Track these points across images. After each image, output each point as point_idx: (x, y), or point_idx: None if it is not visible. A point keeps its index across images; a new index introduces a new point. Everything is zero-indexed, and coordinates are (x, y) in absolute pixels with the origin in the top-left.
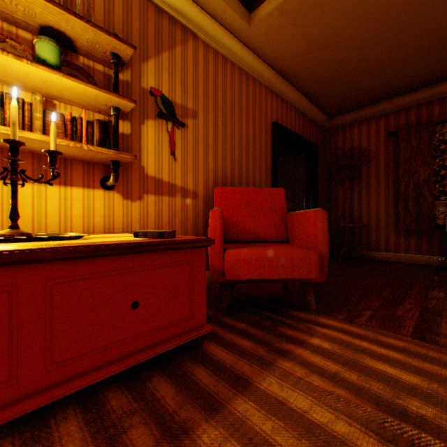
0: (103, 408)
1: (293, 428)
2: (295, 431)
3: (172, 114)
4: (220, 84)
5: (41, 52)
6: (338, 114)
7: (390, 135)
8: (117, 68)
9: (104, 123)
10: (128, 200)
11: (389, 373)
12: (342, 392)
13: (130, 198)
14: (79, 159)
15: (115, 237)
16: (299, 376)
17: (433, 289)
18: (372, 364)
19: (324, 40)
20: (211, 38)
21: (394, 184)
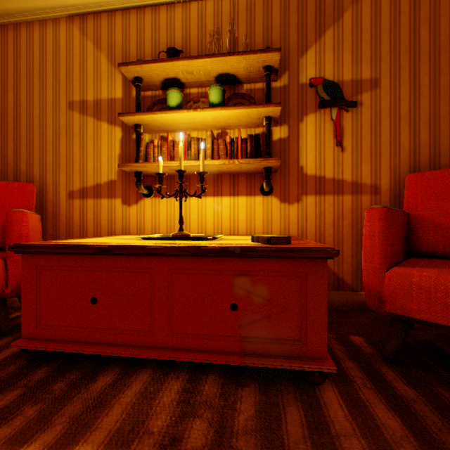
0: (197, 386)
1: None
2: None
3: (337, 97)
4: (423, 18)
5: (210, 98)
6: None
7: None
8: (268, 79)
9: (255, 136)
10: (284, 203)
11: None
12: None
13: (286, 201)
14: (241, 172)
15: (247, 239)
16: None
17: None
18: None
19: None
20: None
21: None
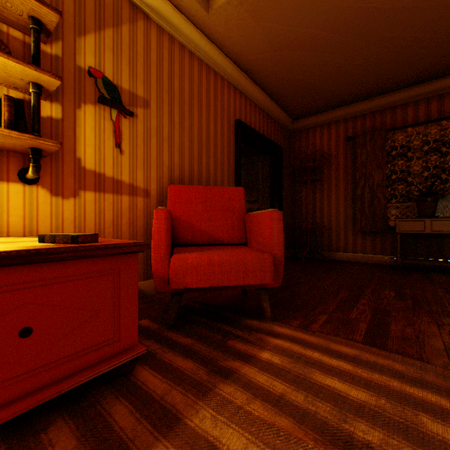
0: None
1: None
2: None
3: (118, 100)
4: (177, 73)
5: None
6: (302, 117)
7: (348, 140)
8: (38, 36)
9: (17, 101)
10: (58, 197)
11: (338, 389)
12: (285, 421)
13: (61, 194)
14: None
15: (20, 241)
16: (239, 404)
17: (385, 288)
18: (321, 379)
19: (285, 37)
20: (165, 22)
21: (352, 187)
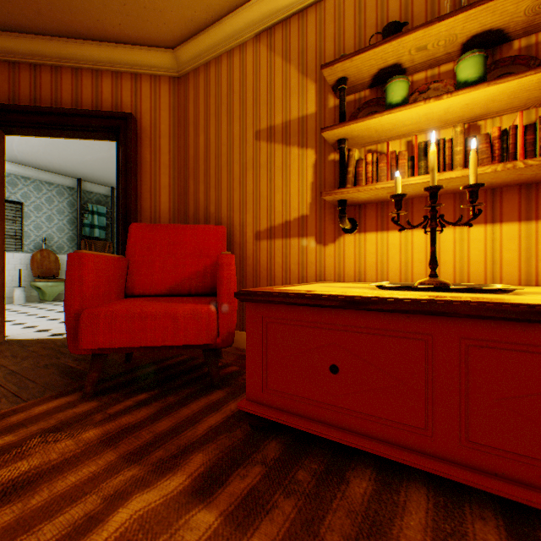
0: None
1: None
2: None
3: None
4: None
5: (460, 76)
6: None
7: None
8: None
9: None
10: None
11: None
12: None
13: None
14: (510, 184)
15: None
16: None
17: None
18: None
19: None
20: None
21: None
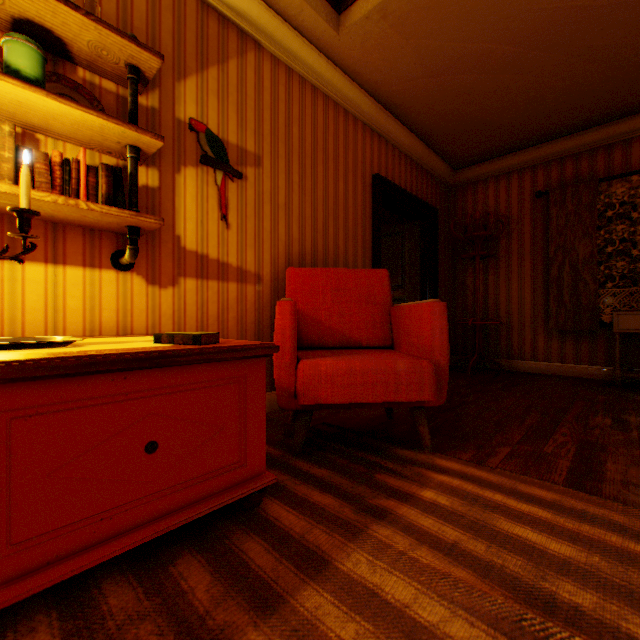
0: (94, 612)
1: (387, 633)
2: (390, 639)
3: (224, 159)
4: (296, 117)
5: (12, 58)
6: (466, 166)
7: (538, 196)
8: (136, 88)
9: (115, 170)
10: (154, 285)
11: (531, 541)
12: (463, 572)
13: (158, 282)
14: (76, 224)
15: (128, 342)
16: (401, 549)
17: (596, 413)
18: (508, 527)
19: (445, 57)
20: (282, 50)
21: (543, 265)
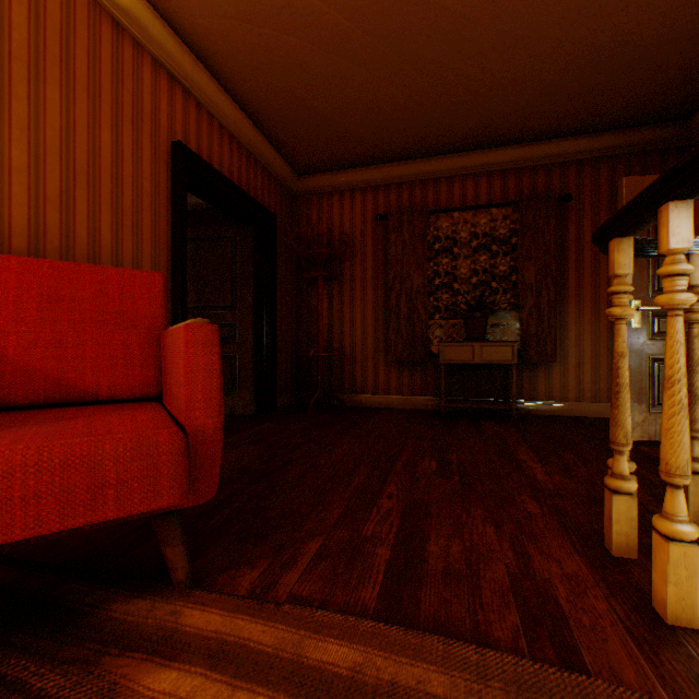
0: None
1: None
2: None
3: None
4: None
5: None
6: (312, 173)
7: (379, 219)
8: None
9: None
10: None
11: None
12: None
13: None
14: None
15: None
16: None
17: (425, 455)
18: None
19: None
20: None
21: (385, 293)
